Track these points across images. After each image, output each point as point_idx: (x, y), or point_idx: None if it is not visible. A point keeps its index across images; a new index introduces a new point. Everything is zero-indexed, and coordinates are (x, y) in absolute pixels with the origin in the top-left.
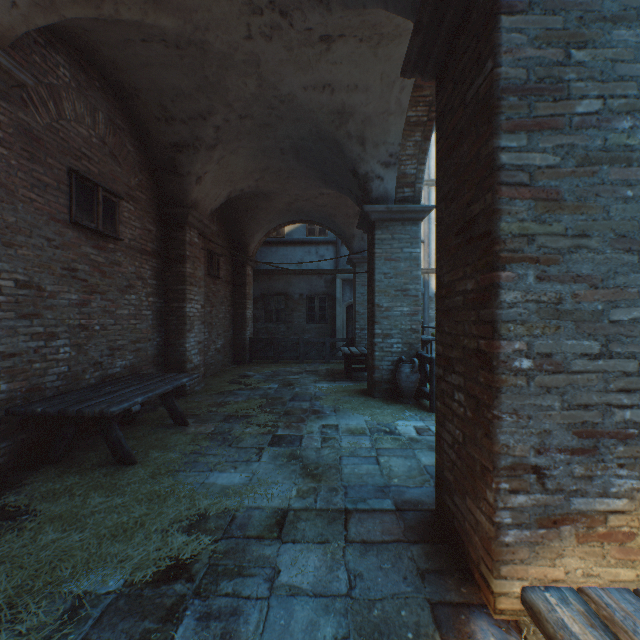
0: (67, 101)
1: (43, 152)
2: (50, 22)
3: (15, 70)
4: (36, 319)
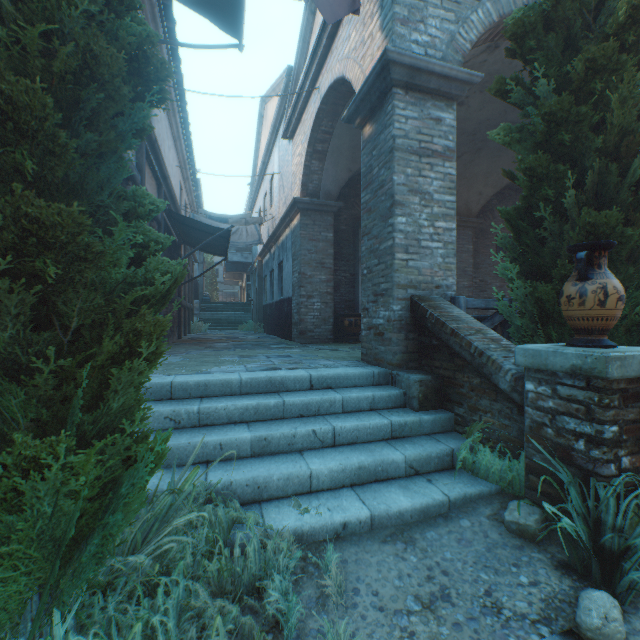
0: (494, 211)
1: (486, 235)
2: (487, 200)
3: (478, 221)
4: (484, 292)
